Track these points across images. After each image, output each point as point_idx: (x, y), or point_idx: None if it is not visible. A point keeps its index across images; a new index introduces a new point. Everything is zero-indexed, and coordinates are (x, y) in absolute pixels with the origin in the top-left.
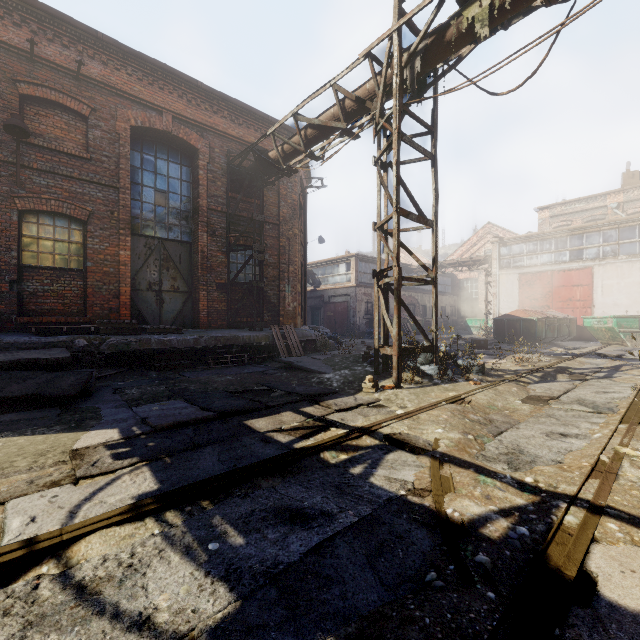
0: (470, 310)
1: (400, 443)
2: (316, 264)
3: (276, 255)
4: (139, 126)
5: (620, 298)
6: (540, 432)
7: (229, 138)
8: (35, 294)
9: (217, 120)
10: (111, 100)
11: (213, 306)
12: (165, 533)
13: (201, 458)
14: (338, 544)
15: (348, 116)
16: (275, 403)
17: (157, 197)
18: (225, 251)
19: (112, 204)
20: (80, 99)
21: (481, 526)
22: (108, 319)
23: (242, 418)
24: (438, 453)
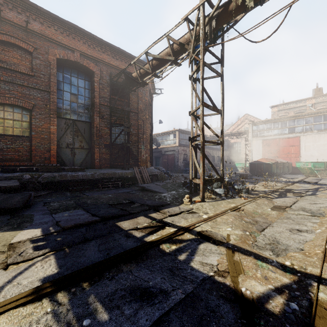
0: (237, 158)
1: (207, 237)
2: (158, 134)
3: (136, 129)
4: (61, 58)
5: (314, 152)
6: (286, 229)
7: (111, 66)
8: (2, 149)
9: (104, 56)
10: (45, 43)
11: (102, 156)
12: (54, 311)
13: (87, 249)
14: (172, 319)
15: (175, 53)
16: (134, 211)
17: (71, 97)
18: (109, 127)
19: (46, 100)
20: (28, 42)
21: (266, 302)
22: (44, 163)
23: (115, 221)
24: (230, 245)
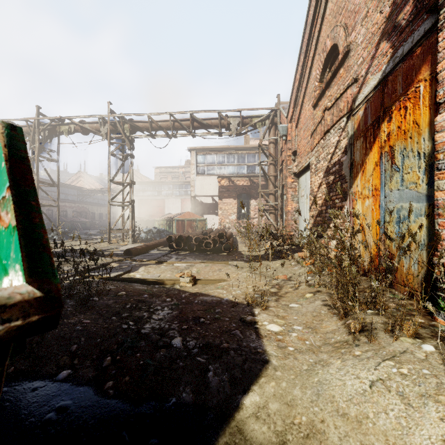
0: None
1: None
2: None
3: None
4: None
5: (173, 212)
6: None
7: None
8: None
9: None
10: None
11: None
12: None
13: None
14: None
15: None
16: None
17: None
18: None
19: None
20: None
21: None
22: None
23: None
24: None
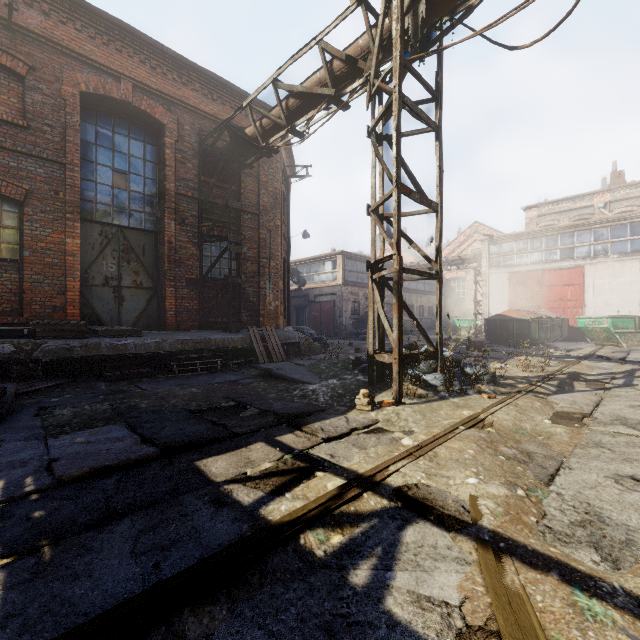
0: (457, 310)
1: (420, 506)
2: (301, 262)
3: (256, 248)
4: (91, 93)
5: (612, 298)
6: (604, 475)
7: (201, 115)
8: None
9: (187, 93)
10: (55, 59)
11: (182, 304)
12: None
13: (104, 548)
14: None
15: (336, 81)
16: (244, 429)
17: (115, 178)
18: (197, 242)
19: (56, 183)
20: (14, 54)
21: None
22: (51, 319)
23: (195, 456)
24: (486, 532)
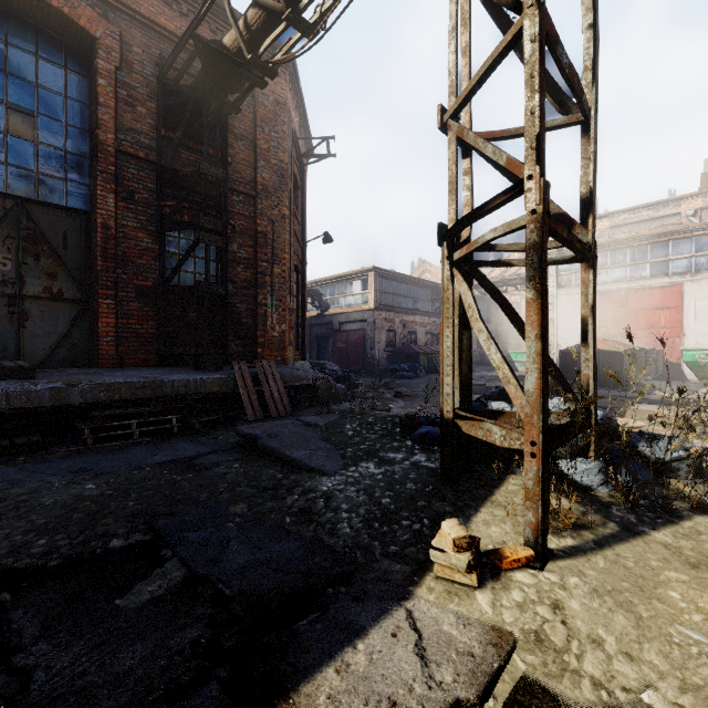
0: (510, 341)
1: None
2: (323, 282)
3: (251, 246)
4: None
5: None
6: None
7: (162, 34)
8: None
9: None
10: None
11: (129, 326)
12: None
13: None
14: None
15: None
16: None
17: (10, 119)
18: (154, 231)
19: None
20: None
21: None
22: None
23: None
24: None
